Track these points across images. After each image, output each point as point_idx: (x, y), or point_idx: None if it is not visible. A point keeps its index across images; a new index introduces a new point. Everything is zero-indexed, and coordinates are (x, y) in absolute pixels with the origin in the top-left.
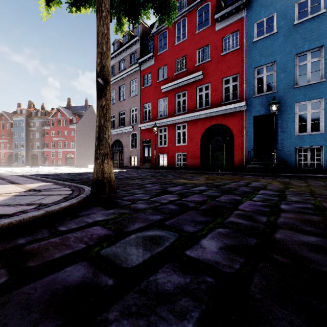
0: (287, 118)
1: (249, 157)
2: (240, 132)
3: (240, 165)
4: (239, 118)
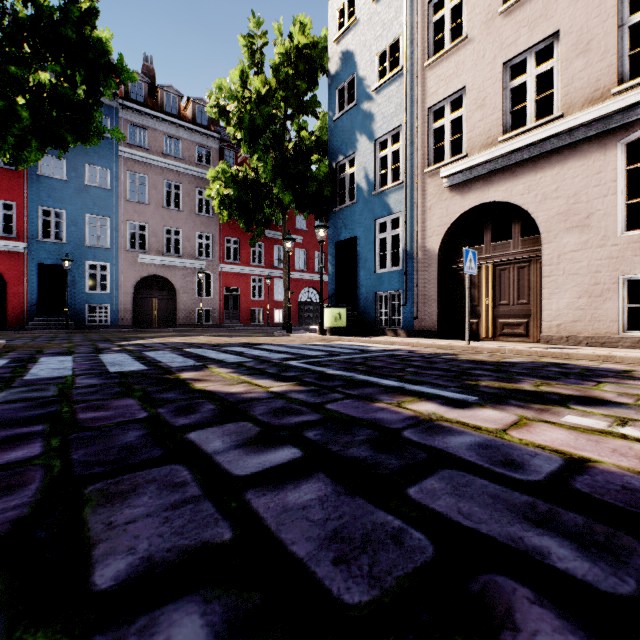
0: (79, 274)
1: (33, 312)
2: (19, 280)
3: (19, 322)
4: (17, 261)
